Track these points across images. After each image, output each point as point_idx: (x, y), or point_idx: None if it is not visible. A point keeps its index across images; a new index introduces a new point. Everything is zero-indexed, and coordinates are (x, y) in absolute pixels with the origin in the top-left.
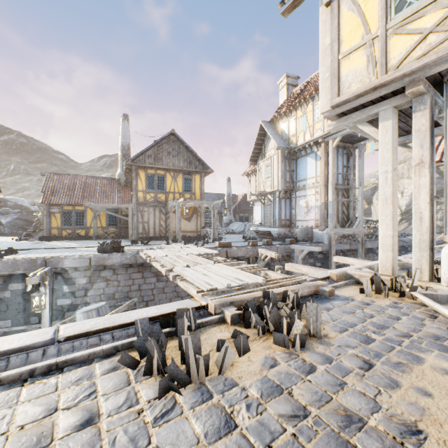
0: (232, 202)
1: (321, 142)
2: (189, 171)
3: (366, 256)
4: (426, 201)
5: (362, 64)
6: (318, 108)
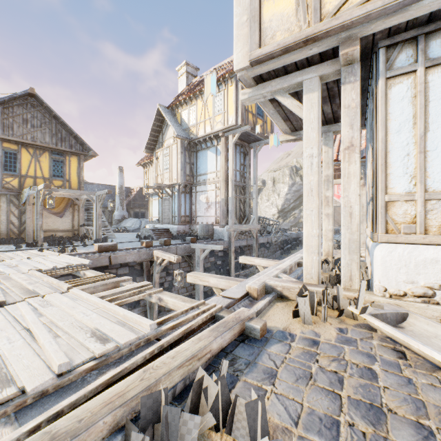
0: (126, 196)
1: (222, 136)
2: (60, 151)
3: (259, 251)
4: (357, 193)
5: (290, 7)
6: (218, 100)
